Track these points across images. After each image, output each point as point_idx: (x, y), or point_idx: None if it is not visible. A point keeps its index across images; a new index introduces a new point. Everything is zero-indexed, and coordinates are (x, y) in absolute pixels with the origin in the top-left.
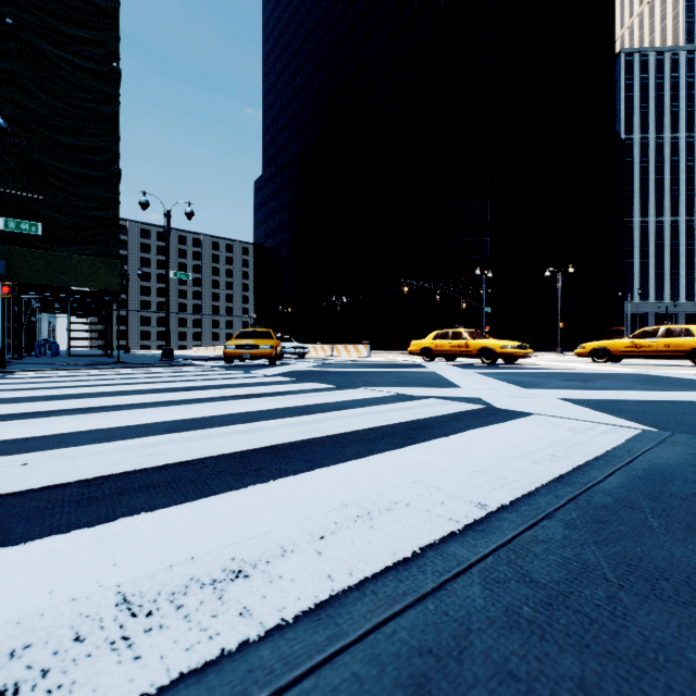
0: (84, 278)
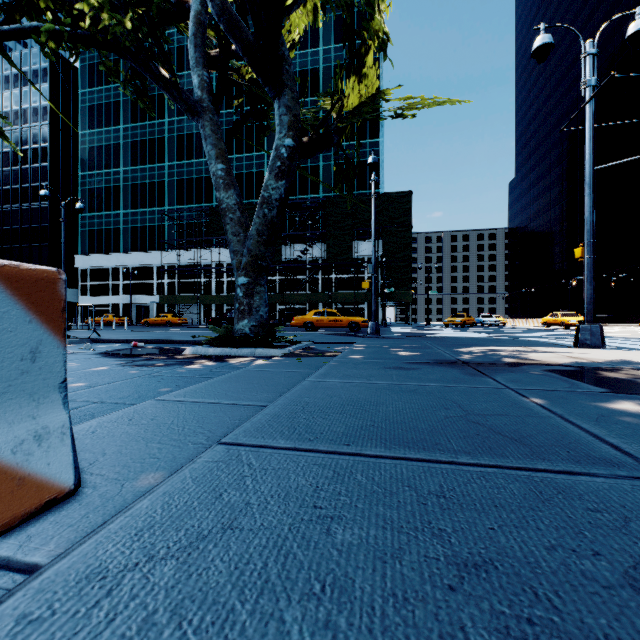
0: (402, 299)
